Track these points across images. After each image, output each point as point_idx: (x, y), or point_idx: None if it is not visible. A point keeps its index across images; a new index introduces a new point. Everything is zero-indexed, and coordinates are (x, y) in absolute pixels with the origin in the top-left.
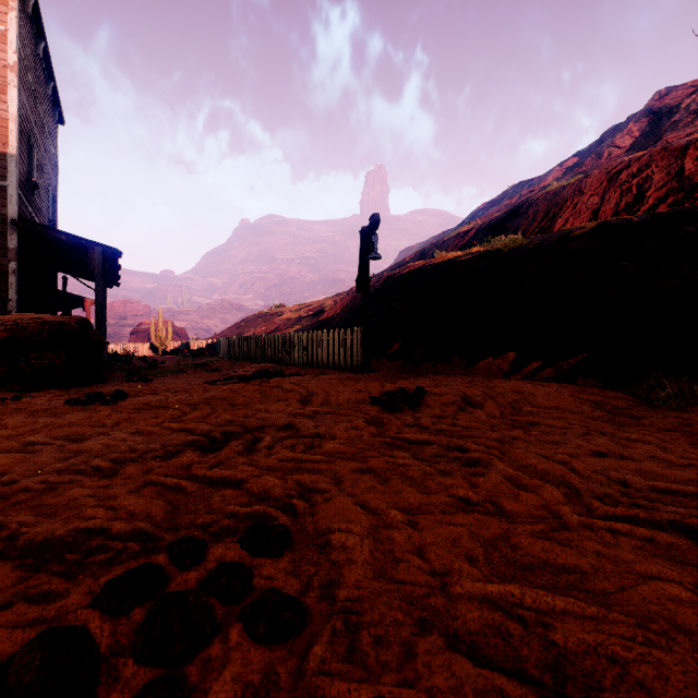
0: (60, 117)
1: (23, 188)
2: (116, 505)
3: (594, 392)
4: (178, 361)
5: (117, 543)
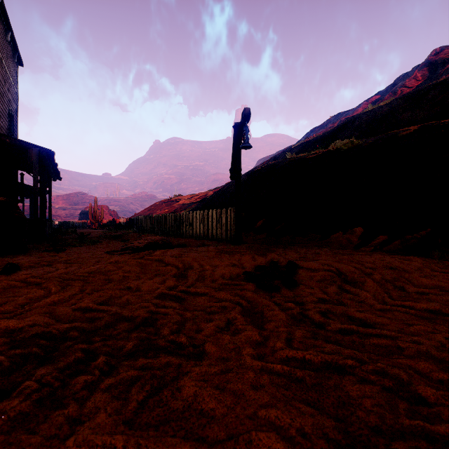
0: (19, 60)
1: None
2: None
3: None
4: (104, 233)
5: None
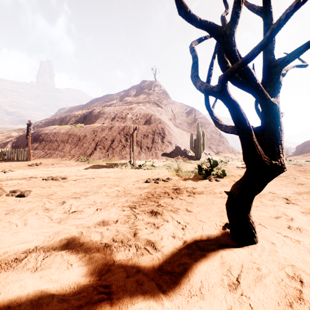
0: None
1: None
2: None
3: (79, 162)
4: None
5: None
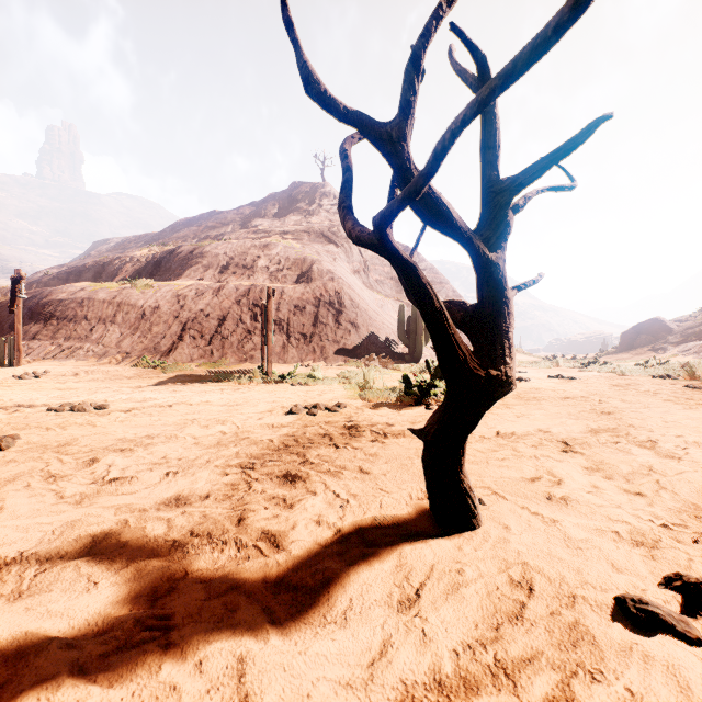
0: None
1: None
2: None
3: (142, 369)
4: None
5: None
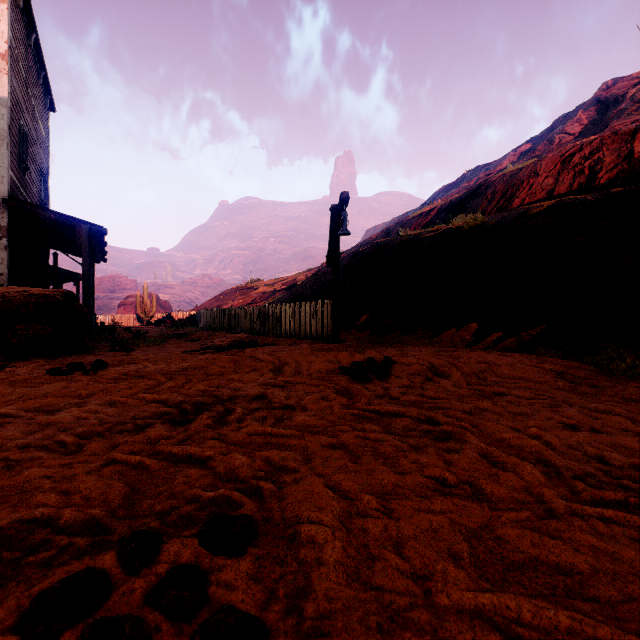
0: (51, 104)
1: (14, 169)
2: (71, 488)
3: (556, 362)
4: (161, 331)
5: (62, 538)
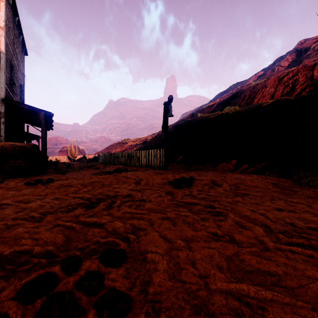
0: (25, 52)
1: (7, 84)
2: (38, 237)
3: (274, 179)
4: (80, 164)
5: (35, 259)
